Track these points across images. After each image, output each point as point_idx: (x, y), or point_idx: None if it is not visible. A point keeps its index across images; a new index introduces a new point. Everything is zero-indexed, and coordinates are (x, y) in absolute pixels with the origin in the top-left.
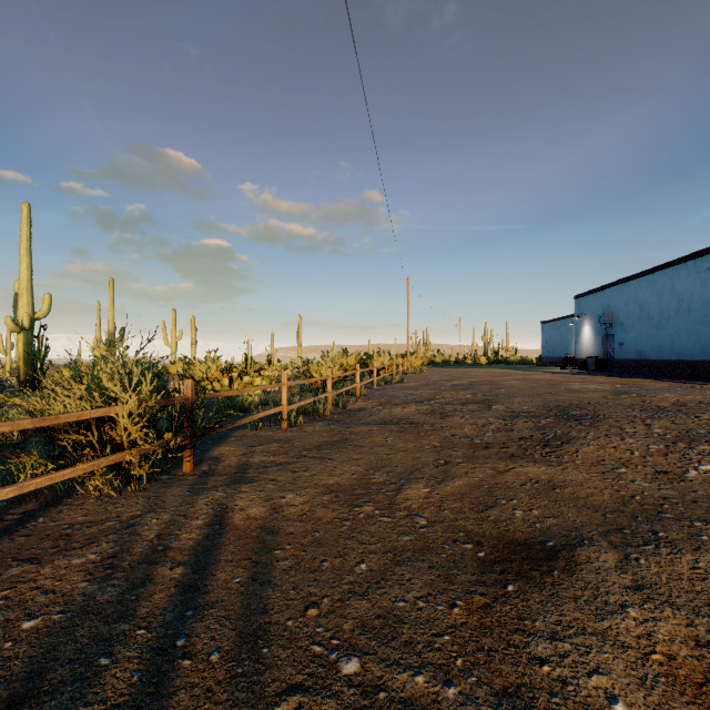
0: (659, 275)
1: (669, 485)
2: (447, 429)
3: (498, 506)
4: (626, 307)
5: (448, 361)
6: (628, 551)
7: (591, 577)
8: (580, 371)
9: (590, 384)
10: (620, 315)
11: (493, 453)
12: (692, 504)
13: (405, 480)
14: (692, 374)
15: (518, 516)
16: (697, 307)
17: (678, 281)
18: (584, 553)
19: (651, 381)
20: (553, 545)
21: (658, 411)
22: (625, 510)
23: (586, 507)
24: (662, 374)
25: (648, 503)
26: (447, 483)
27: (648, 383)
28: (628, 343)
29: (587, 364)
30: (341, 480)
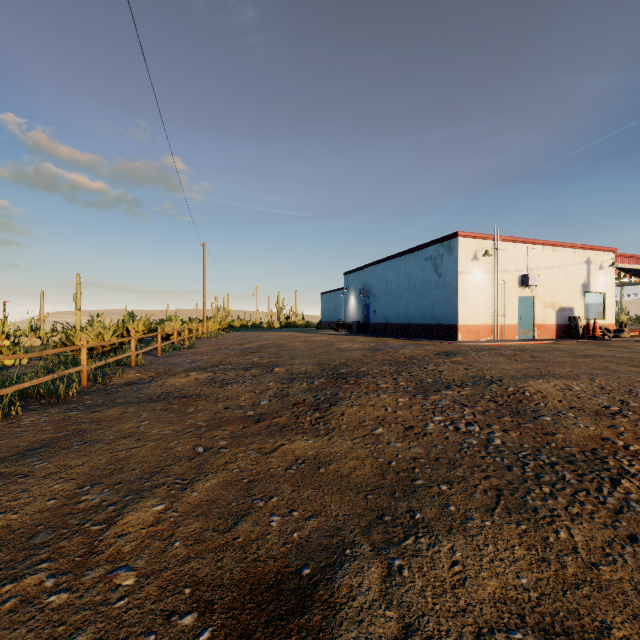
0: (398, 260)
1: (416, 442)
2: (222, 401)
3: (253, 513)
4: (377, 283)
5: (246, 325)
6: (391, 557)
7: (353, 637)
8: (348, 332)
9: (355, 343)
10: (374, 289)
11: (263, 427)
12: (436, 462)
13: (134, 495)
14: (417, 333)
15: (274, 526)
16: (419, 285)
17: (408, 265)
18: (345, 580)
19: (393, 339)
20: (310, 573)
21: (400, 364)
22: (384, 485)
23: (349, 489)
24: (399, 334)
25: (403, 469)
26: (196, 485)
27: (392, 341)
28: (379, 311)
29: (353, 327)
30: (17, 519)
